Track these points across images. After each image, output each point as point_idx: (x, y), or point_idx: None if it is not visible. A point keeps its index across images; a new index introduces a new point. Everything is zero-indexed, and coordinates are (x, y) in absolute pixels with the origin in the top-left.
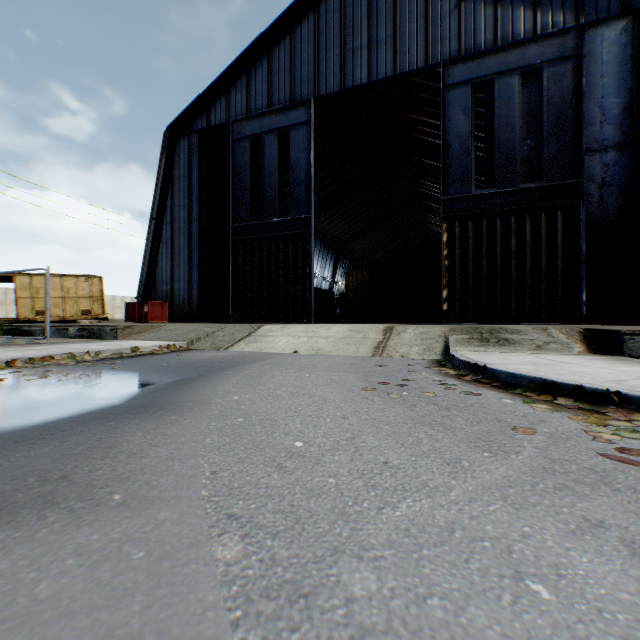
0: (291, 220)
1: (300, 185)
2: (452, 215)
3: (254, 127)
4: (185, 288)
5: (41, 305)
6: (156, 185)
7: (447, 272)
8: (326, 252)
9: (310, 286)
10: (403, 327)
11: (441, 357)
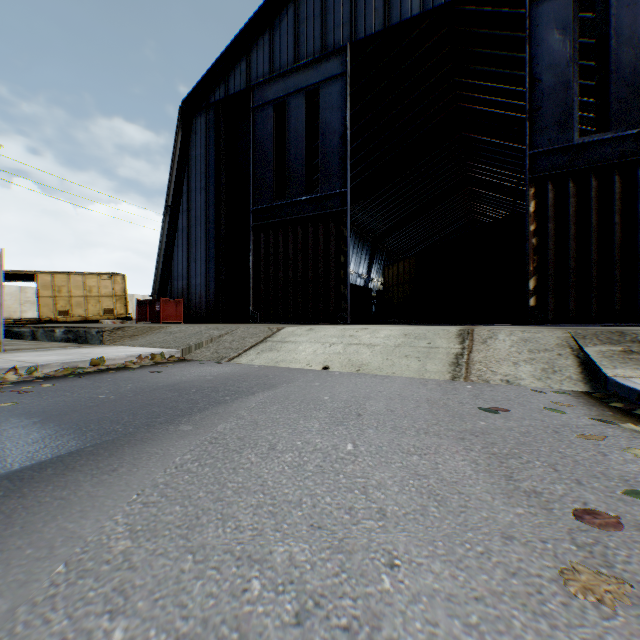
0: (322, 197)
1: (333, 153)
2: (542, 175)
3: (278, 89)
4: (202, 283)
5: (63, 304)
6: (171, 168)
7: (534, 254)
8: (361, 247)
9: (345, 278)
10: (488, 331)
11: (586, 386)
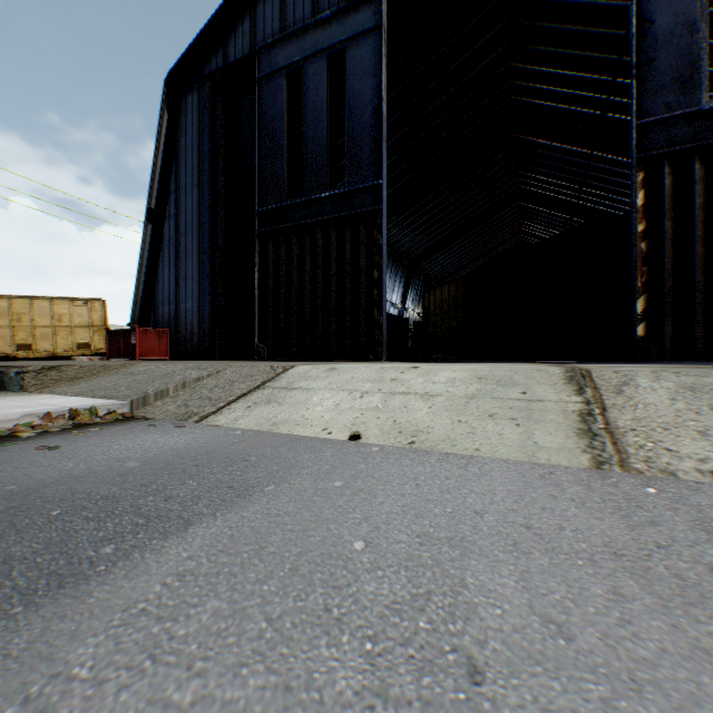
0: (349, 193)
1: (363, 134)
2: (655, 154)
3: (291, 52)
4: (194, 309)
5: (24, 337)
6: (154, 160)
7: (643, 264)
8: (395, 270)
9: (380, 300)
10: (615, 372)
11: None
